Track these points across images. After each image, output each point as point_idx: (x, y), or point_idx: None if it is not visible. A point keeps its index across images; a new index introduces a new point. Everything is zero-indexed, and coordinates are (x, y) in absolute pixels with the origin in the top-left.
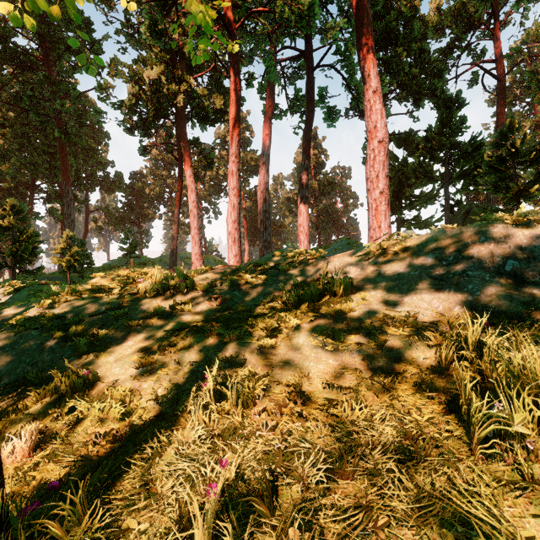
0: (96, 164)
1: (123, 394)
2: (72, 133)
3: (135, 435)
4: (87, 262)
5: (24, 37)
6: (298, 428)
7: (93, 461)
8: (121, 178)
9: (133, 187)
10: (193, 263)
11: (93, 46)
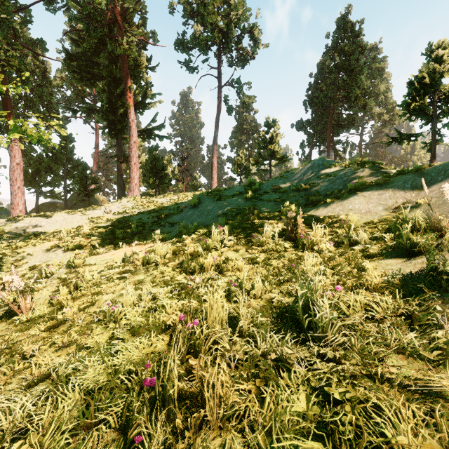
0: None
1: None
2: None
3: None
4: None
5: None
6: None
7: None
8: None
9: None
10: None
11: None
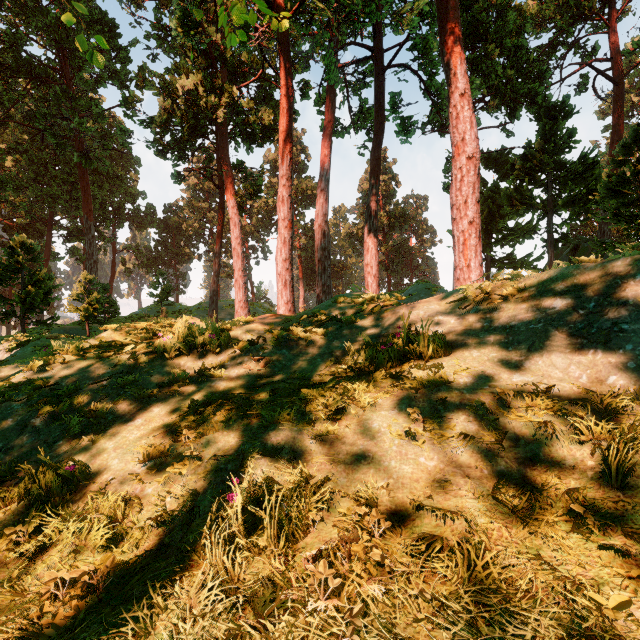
0: (124, 196)
1: (114, 505)
2: (95, 158)
3: (120, 581)
4: (111, 311)
5: (40, 46)
6: (379, 595)
7: (41, 638)
8: (154, 211)
9: (168, 222)
10: (237, 312)
11: (119, 54)
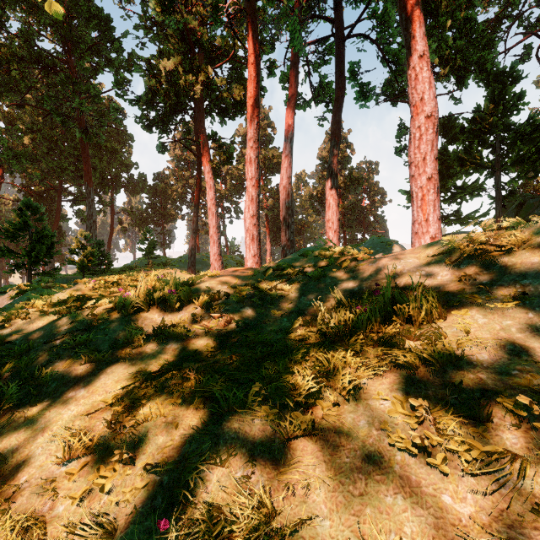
0: (120, 166)
1: None
2: (93, 133)
3: None
4: (105, 263)
5: (50, 41)
6: None
7: None
8: (145, 179)
9: (156, 188)
10: (212, 264)
11: (113, 45)
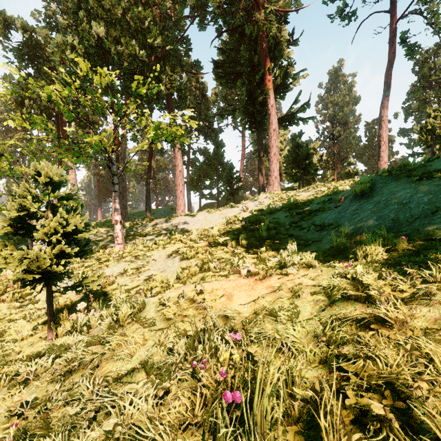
0: None
1: None
2: None
3: None
4: None
5: None
6: None
7: None
8: None
9: None
10: None
11: None
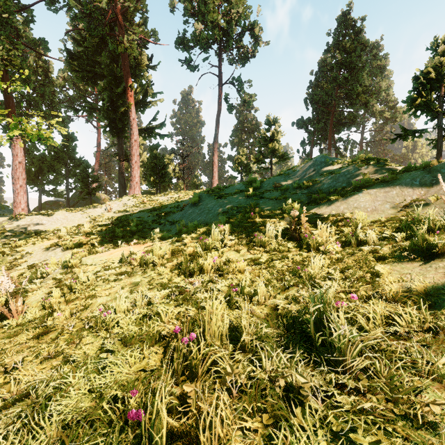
0: None
1: None
2: None
3: None
4: None
5: None
6: None
7: None
8: None
9: None
10: None
11: None
